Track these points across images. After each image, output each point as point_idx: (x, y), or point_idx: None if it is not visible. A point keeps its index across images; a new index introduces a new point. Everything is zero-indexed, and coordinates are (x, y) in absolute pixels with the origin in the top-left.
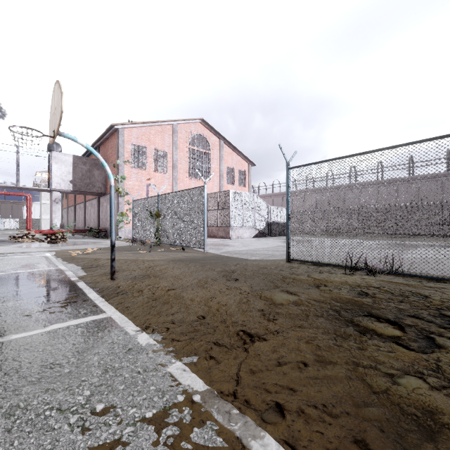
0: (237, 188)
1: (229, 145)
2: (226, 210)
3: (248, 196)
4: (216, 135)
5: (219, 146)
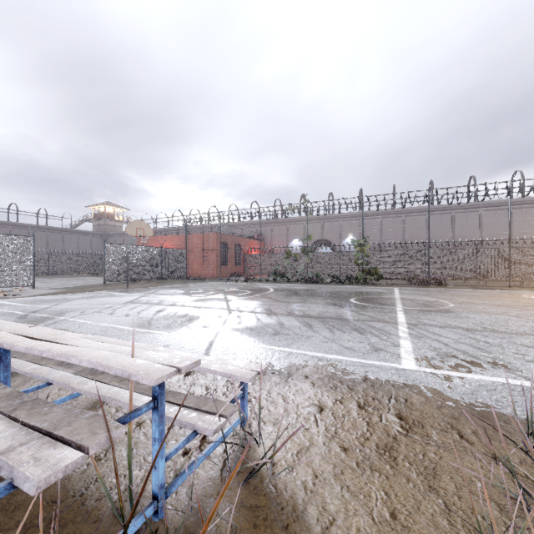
0: None
1: None
2: None
3: None
4: None
5: None
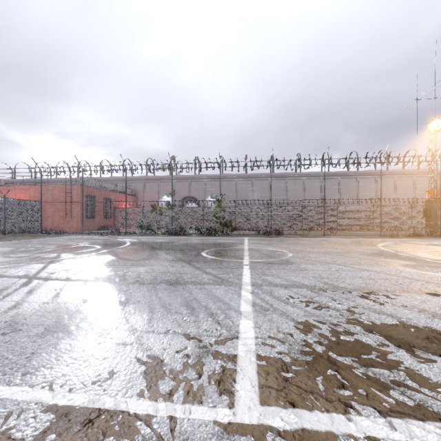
0: None
1: None
2: None
3: None
4: None
5: None
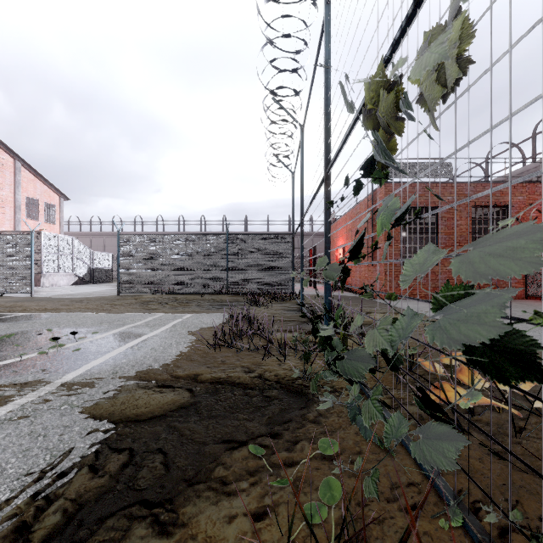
0: (42, 225)
1: (31, 170)
2: (36, 254)
3: (66, 239)
4: (10, 153)
5: (14, 168)
